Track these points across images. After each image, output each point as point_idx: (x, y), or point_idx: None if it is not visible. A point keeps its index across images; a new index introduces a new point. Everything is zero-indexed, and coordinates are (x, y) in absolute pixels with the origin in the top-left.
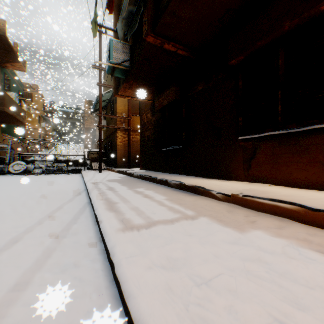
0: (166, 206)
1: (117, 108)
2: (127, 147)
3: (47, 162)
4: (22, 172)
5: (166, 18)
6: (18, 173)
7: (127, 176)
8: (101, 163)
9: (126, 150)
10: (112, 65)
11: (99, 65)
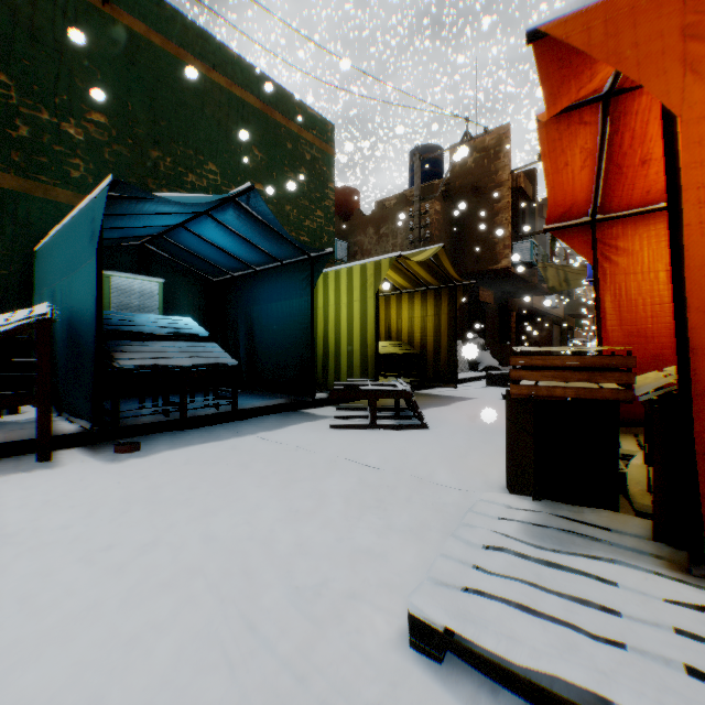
0: None
1: None
2: None
3: None
4: None
5: None
6: None
7: None
8: None
9: None
10: None
11: None
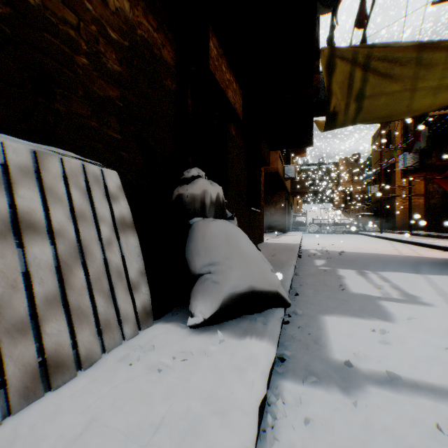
0: (444, 241)
1: (394, 177)
2: (405, 211)
3: (327, 225)
4: (315, 231)
5: (446, 158)
6: (313, 232)
7: (412, 236)
8: (381, 226)
9: (404, 214)
10: (405, 168)
11: (380, 148)
